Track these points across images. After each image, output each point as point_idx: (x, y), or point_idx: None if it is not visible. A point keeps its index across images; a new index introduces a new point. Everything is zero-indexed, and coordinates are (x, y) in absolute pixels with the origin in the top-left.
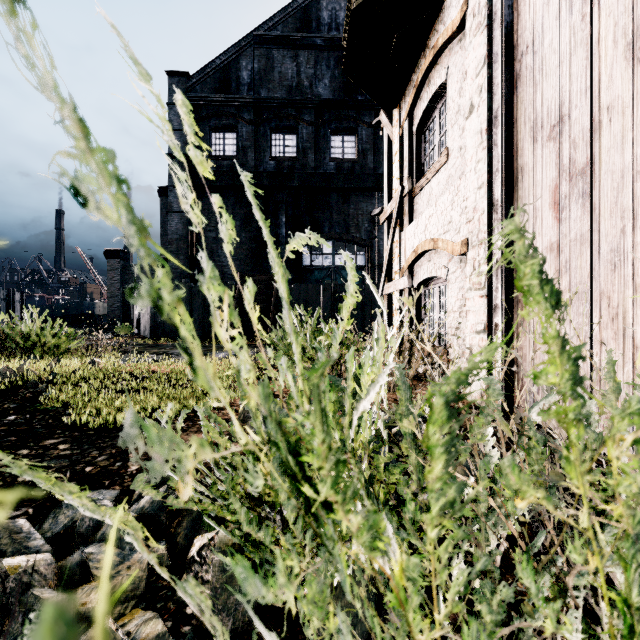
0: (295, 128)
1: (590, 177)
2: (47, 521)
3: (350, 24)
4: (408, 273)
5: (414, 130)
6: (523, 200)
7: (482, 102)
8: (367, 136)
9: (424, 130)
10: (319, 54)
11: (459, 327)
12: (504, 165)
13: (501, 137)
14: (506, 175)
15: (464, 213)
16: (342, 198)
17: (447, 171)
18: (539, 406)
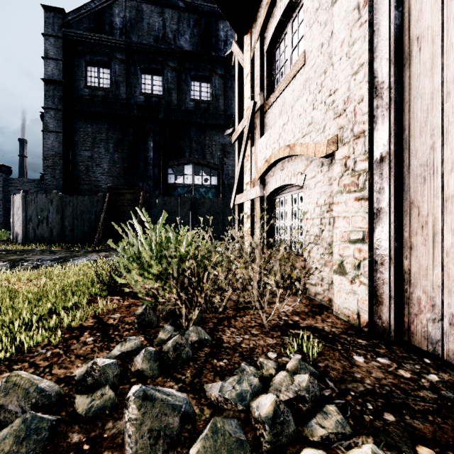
0: (161, 71)
1: None
2: None
3: None
4: (259, 183)
5: (265, 49)
6: (421, 77)
7: None
8: (219, 84)
9: (274, 49)
10: (181, 14)
11: (320, 235)
12: (393, 37)
13: (389, 3)
14: (395, 49)
15: (331, 108)
16: (200, 131)
17: (304, 75)
18: None
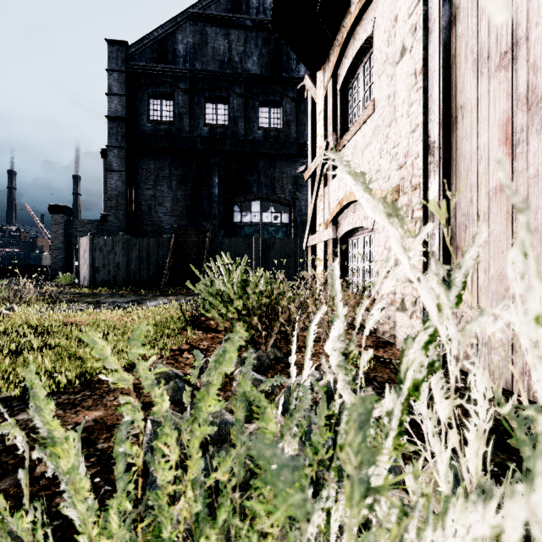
0: (227, 99)
1: None
2: None
3: None
4: (332, 225)
5: (338, 88)
6: (464, 140)
7: (416, 41)
8: (291, 109)
9: (348, 88)
10: (248, 34)
11: (387, 276)
12: (442, 104)
13: (438, 75)
14: (444, 115)
15: (395, 160)
16: (269, 163)
17: (374, 122)
18: None
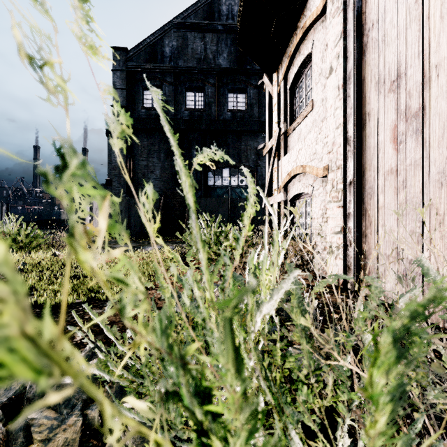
0: (203, 88)
1: (422, 118)
2: (2, 387)
3: (242, 10)
4: (284, 190)
5: (288, 88)
6: (370, 136)
7: (339, 65)
8: (253, 94)
9: (295, 88)
10: (220, 36)
11: (321, 229)
12: (355, 111)
13: (353, 90)
14: (357, 118)
15: (325, 146)
16: (236, 138)
17: (312, 116)
18: (405, 297)
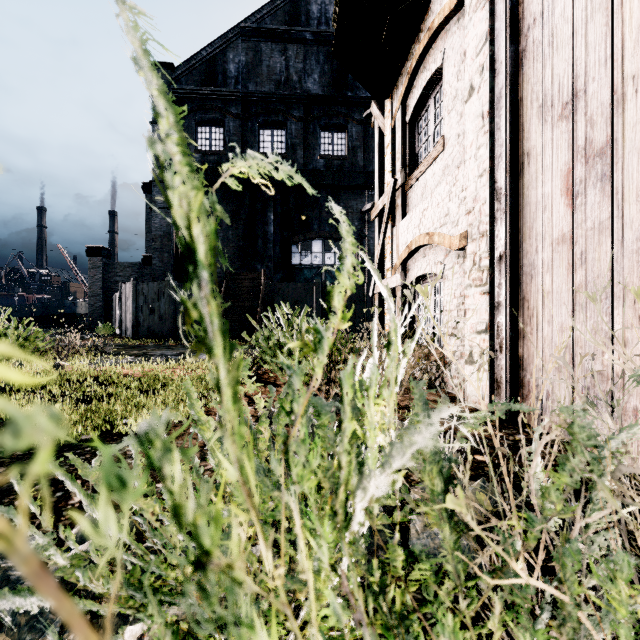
0: (284, 123)
1: (611, 157)
2: None
3: (340, 2)
4: (401, 270)
5: (407, 120)
6: (530, 187)
7: (484, 82)
8: (357, 133)
9: (418, 120)
10: (308, 48)
11: (457, 327)
12: (508, 150)
13: (505, 119)
14: (510, 161)
15: (463, 204)
16: (332, 196)
17: (443, 161)
18: (618, 440)
